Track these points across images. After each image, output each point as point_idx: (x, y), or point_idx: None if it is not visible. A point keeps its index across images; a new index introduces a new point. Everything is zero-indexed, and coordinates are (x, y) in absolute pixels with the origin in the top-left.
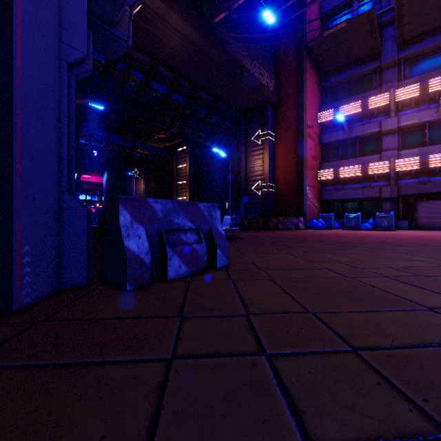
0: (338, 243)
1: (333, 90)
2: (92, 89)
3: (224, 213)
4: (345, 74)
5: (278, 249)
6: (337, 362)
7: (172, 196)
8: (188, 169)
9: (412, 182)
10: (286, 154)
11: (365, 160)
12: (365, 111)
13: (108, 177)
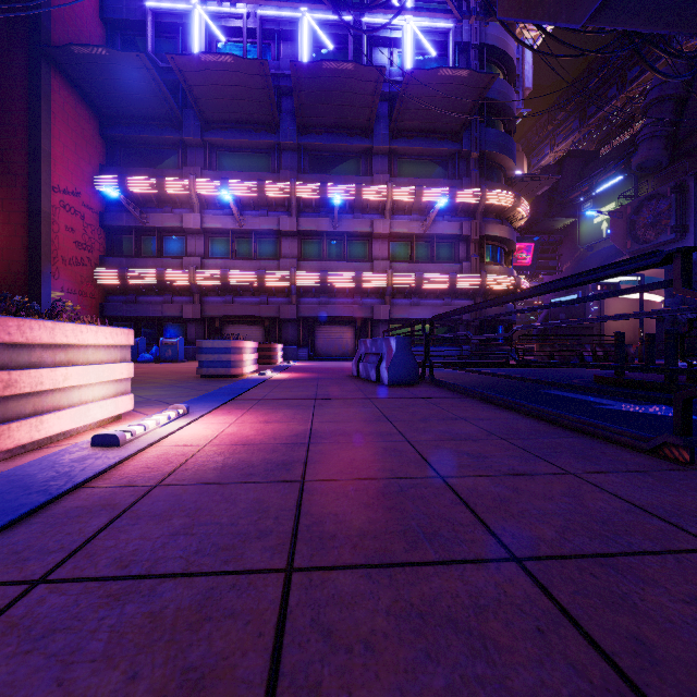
0: None
1: (127, 148)
2: None
3: None
4: (139, 131)
5: None
6: None
7: None
8: None
9: (218, 301)
10: (11, 227)
11: (165, 263)
12: (164, 195)
13: None
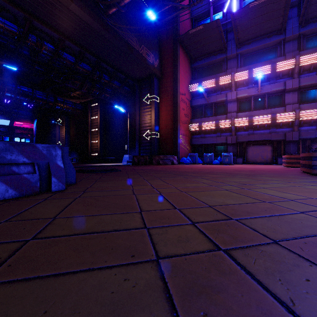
0: (179, 173)
1: (199, 70)
2: (8, 53)
3: (125, 153)
4: (206, 60)
5: (128, 178)
6: (1, 247)
7: (88, 140)
8: (99, 120)
9: (244, 133)
10: (167, 112)
11: (218, 118)
12: (217, 86)
13: (37, 124)
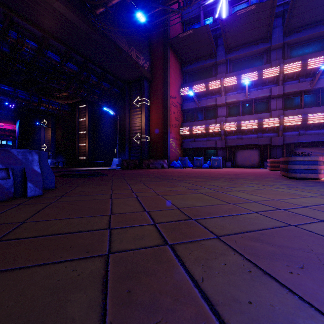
0: (165, 177)
1: (190, 74)
2: None
3: (114, 157)
4: (196, 65)
5: (112, 182)
6: None
7: (75, 143)
8: (87, 122)
9: (233, 138)
10: (157, 115)
11: (208, 122)
12: (208, 91)
13: (20, 125)
